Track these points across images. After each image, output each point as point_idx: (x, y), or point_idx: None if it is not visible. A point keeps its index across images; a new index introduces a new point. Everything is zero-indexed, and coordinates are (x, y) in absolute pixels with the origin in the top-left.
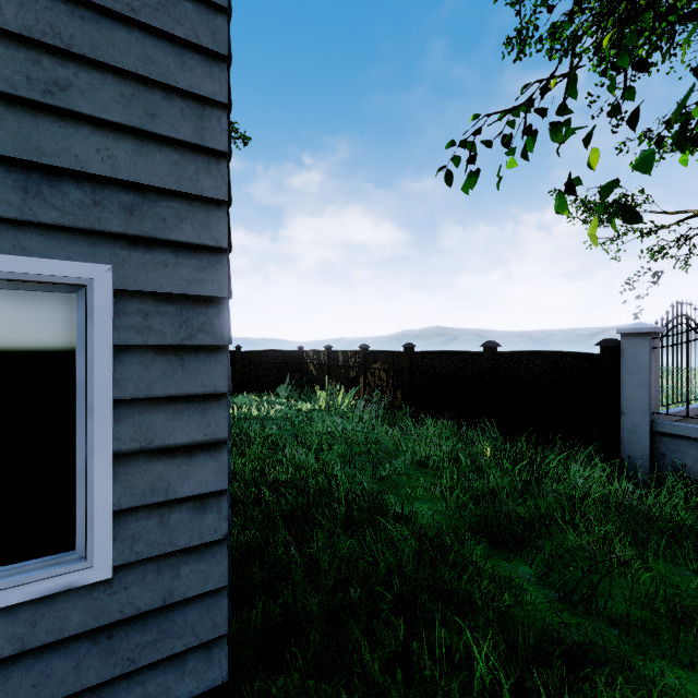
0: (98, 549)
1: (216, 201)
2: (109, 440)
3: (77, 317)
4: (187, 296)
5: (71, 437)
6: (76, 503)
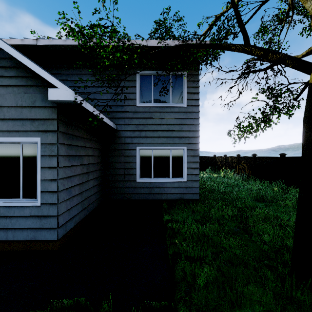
0: (185, 178)
1: (197, 137)
2: (186, 166)
3: (183, 152)
4: (194, 149)
5: (182, 165)
6: (183, 172)
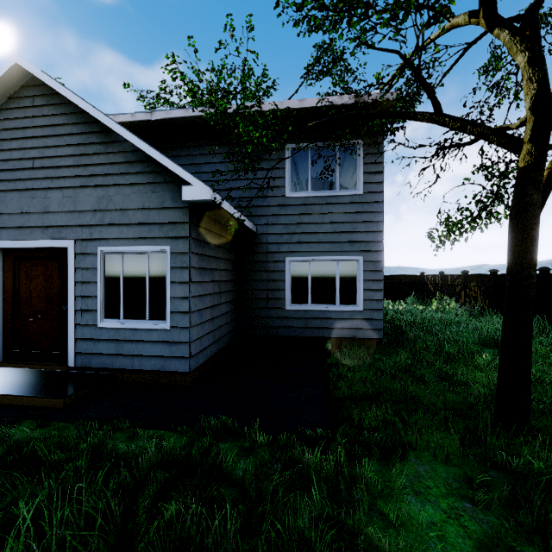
0: (361, 305)
1: (380, 241)
2: (362, 286)
3: (357, 265)
4: (375, 260)
5: (356, 286)
6: (357, 297)
